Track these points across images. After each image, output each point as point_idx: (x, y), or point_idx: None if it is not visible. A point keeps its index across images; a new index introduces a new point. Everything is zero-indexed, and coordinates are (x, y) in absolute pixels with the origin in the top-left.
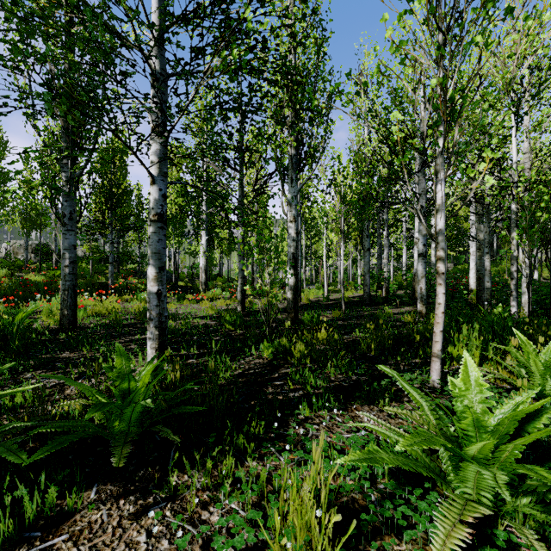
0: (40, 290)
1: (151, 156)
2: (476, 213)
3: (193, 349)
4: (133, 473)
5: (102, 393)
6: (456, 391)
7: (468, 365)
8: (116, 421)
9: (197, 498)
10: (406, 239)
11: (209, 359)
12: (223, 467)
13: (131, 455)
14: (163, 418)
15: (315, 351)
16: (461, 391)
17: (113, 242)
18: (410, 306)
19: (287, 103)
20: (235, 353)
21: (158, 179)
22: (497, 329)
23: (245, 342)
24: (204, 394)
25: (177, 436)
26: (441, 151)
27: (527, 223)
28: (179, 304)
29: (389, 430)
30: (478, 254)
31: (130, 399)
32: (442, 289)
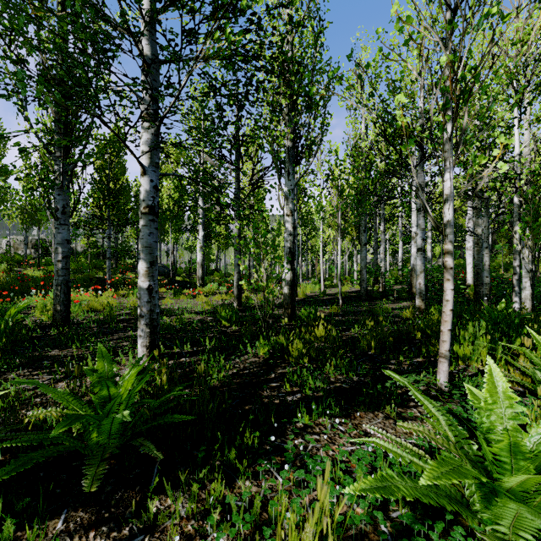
0: (37, 285)
1: (141, 145)
2: (475, 208)
3: (186, 346)
4: (110, 496)
5: (80, 400)
6: (481, 404)
7: (493, 373)
8: (94, 432)
9: (180, 529)
10: (402, 234)
11: (203, 357)
12: (211, 491)
13: (109, 472)
14: (148, 427)
15: (313, 350)
16: (487, 404)
17: (110, 237)
18: (407, 302)
19: (284, 94)
20: (230, 351)
21: (149, 170)
22: (502, 326)
23: (241, 339)
24: (194, 399)
25: (160, 452)
26: (449, 136)
27: (531, 216)
28: (175, 299)
29: (402, 448)
30: (476, 249)
31: (109, 409)
32: (451, 285)
